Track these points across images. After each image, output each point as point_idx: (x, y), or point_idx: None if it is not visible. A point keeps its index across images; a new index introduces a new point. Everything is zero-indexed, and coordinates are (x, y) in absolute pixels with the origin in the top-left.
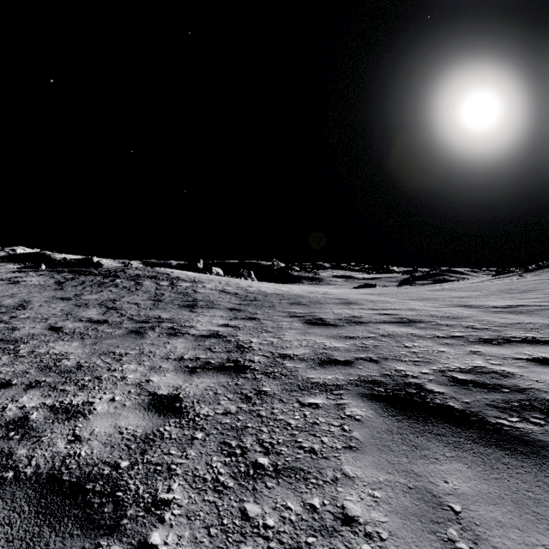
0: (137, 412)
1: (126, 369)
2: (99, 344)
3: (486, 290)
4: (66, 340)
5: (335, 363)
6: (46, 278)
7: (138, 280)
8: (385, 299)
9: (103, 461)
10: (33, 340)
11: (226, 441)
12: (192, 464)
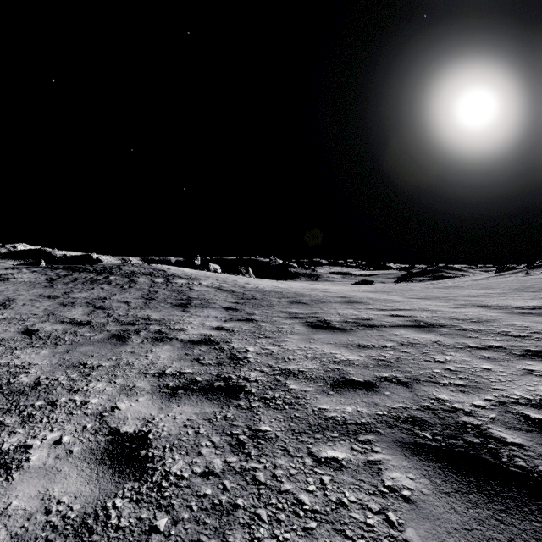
0: (84, 466)
1: (91, 389)
2: (72, 352)
3: (498, 288)
4: (36, 347)
5: (353, 385)
6: (38, 275)
7: (133, 277)
8: (391, 298)
9: None
10: None
11: (202, 540)
12: None
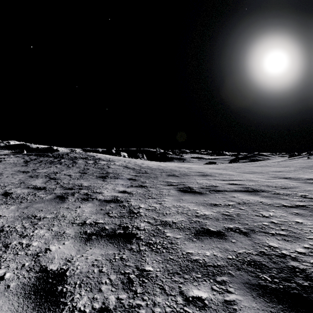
0: (14, 300)
1: (35, 235)
2: (29, 208)
3: (292, 166)
4: (8, 204)
5: (209, 234)
6: (19, 158)
7: (75, 160)
8: (229, 173)
9: None
10: None
11: None
12: None
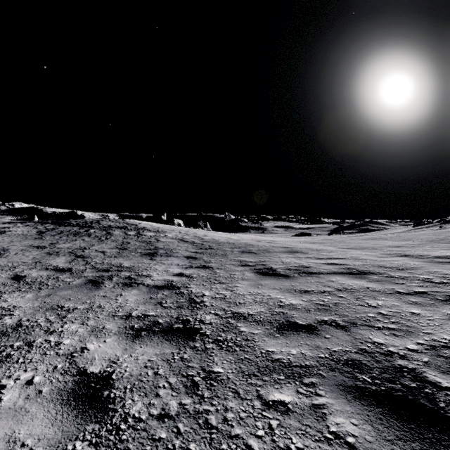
0: (51, 407)
1: (66, 330)
2: (53, 296)
3: (417, 239)
4: (22, 291)
5: (297, 328)
6: (30, 228)
7: (109, 230)
8: (327, 248)
9: None
10: None
11: None
12: None
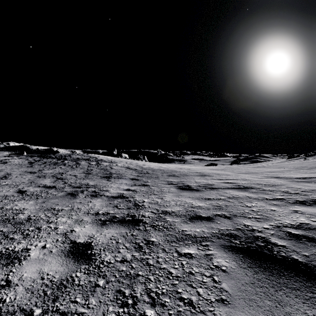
0: (59, 258)
1: (59, 221)
2: (46, 202)
3: (287, 167)
4: (26, 200)
5: (201, 218)
6: (23, 160)
7: (78, 161)
8: (226, 173)
9: (21, 308)
10: (5, 200)
11: (121, 289)
12: (91, 314)
